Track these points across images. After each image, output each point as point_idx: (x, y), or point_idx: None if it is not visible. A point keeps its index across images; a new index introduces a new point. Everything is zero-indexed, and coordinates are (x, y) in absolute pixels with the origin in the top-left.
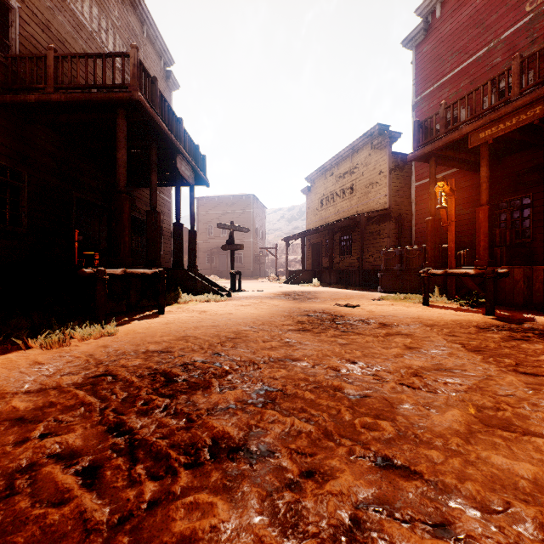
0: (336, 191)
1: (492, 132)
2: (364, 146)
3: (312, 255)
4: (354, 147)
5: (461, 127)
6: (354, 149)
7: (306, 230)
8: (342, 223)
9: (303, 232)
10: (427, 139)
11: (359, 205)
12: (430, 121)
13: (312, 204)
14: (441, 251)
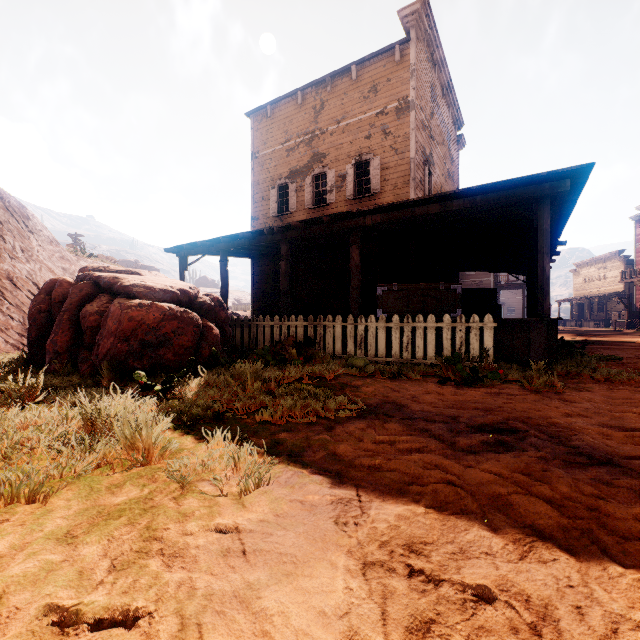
0: (594, 276)
1: (638, 283)
2: (611, 257)
3: (577, 310)
4: (605, 256)
5: (632, 279)
6: (605, 257)
7: (573, 298)
8: (595, 298)
9: (572, 299)
10: (624, 278)
11: (608, 286)
12: (625, 272)
13: (577, 280)
14: (635, 313)
